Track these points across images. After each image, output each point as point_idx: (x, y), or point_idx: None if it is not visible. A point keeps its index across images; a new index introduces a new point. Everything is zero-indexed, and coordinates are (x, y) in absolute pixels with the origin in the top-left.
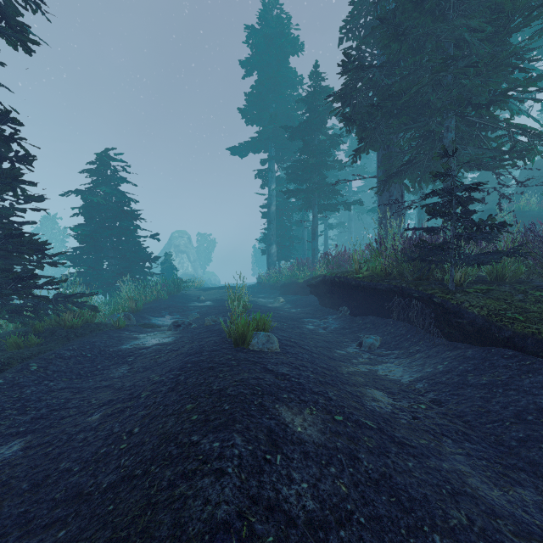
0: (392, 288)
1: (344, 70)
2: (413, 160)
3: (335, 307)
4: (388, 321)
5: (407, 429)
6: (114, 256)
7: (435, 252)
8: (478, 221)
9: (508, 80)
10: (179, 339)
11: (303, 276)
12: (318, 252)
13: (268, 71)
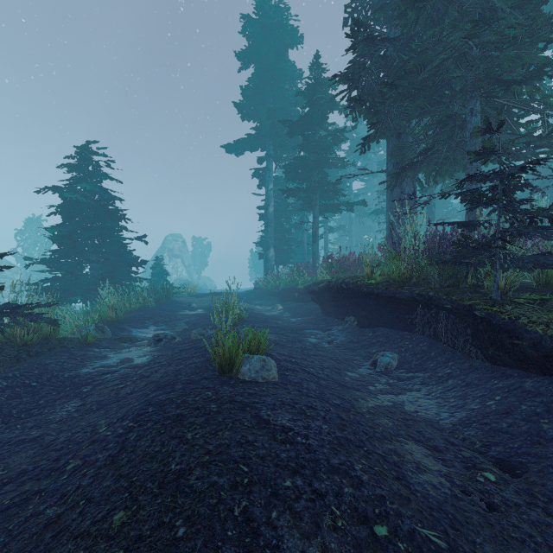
0: (415, 296)
1: (354, 41)
2: (430, 150)
3: (340, 316)
4: (404, 334)
5: (492, 541)
6: (96, 260)
7: (476, 252)
8: (536, 212)
9: (537, 59)
10: (155, 359)
11: (303, 281)
12: (319, 256)
13: (266, 64)
